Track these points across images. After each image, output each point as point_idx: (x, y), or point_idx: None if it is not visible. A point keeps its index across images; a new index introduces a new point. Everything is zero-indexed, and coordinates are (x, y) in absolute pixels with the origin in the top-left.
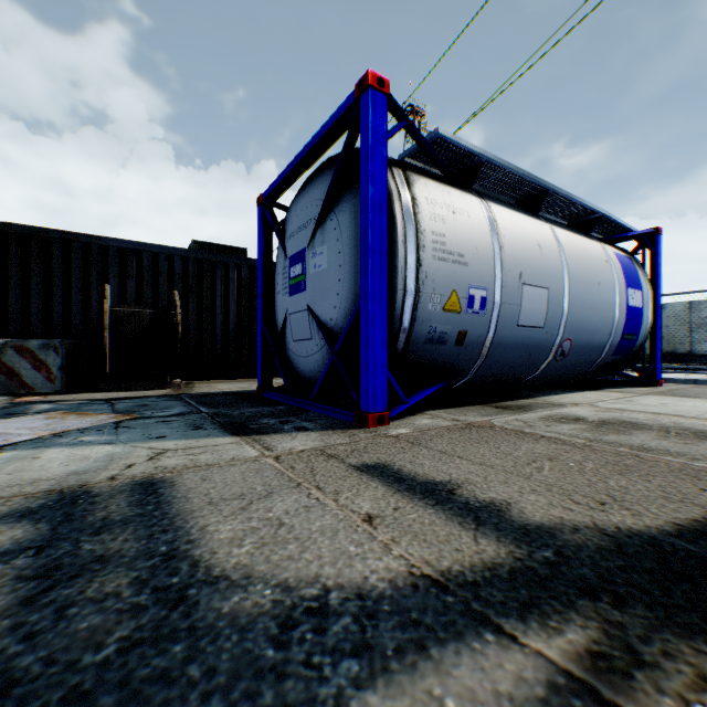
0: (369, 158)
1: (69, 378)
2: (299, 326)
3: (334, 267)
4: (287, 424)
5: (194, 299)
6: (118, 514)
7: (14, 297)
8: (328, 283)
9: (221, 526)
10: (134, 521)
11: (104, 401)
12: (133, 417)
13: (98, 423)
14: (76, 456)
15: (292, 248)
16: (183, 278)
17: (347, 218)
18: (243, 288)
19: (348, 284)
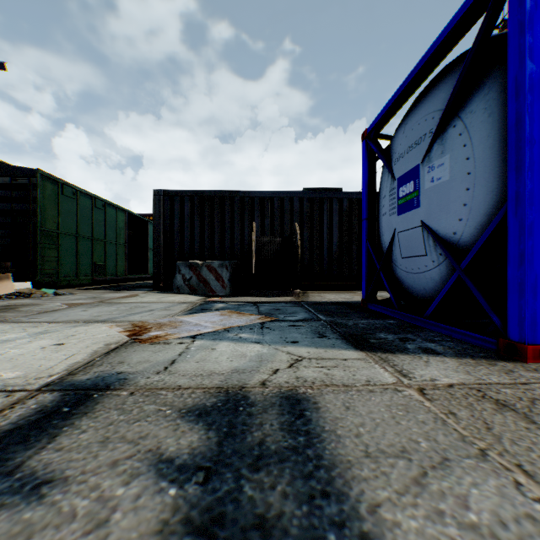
0: (525, 27)
1: (232, 286)
2: (410, 243)
3: (458, 176)
4: (408, 343)
5: (307, 229)
6: (272, 439)
7: (206, 236)
8: (450, 194)
9: (399, 514)
10: (288, 459)
11: (252, 304)
12: (271, 319)
13: (250, 322)
14: (236, 352)
15: (401, 168)
16: (300, 214)
17: (478, 117)
18: (344, 217)
19: (480, 191)
